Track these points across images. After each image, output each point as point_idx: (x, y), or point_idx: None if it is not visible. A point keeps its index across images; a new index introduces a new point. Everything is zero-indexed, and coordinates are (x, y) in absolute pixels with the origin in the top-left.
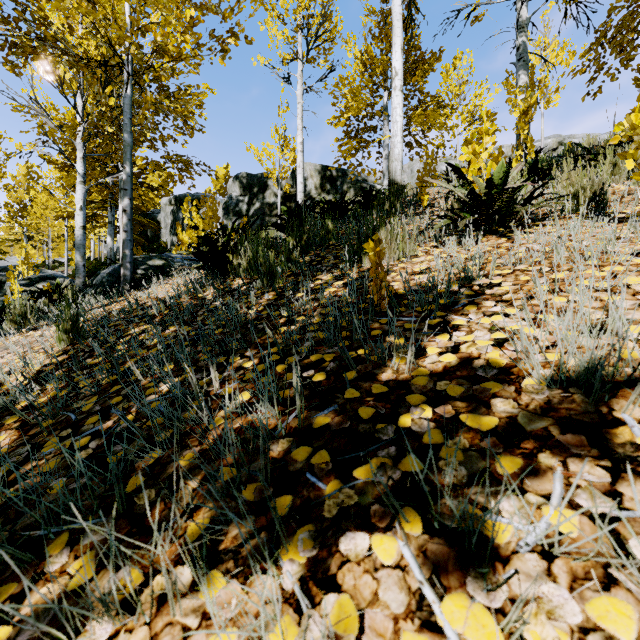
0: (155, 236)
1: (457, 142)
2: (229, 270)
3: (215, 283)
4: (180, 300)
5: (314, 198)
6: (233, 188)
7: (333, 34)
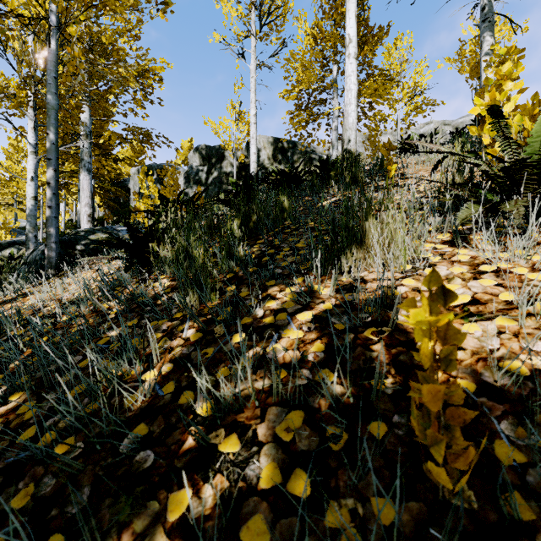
0: (127, 201)
1: (398, 116)
2: (153, 264)
3: (134, 281)
4: (78, 311)
5: (267, 168)
6: (193, 159)
7: (285, 10)
